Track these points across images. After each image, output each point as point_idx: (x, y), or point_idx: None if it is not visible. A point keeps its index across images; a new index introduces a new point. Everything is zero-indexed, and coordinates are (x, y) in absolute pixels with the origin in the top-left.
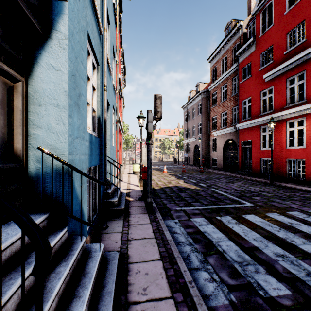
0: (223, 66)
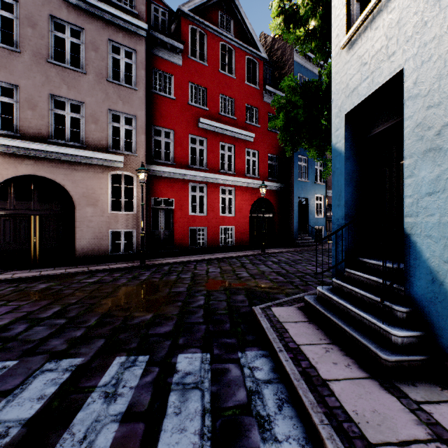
0: None
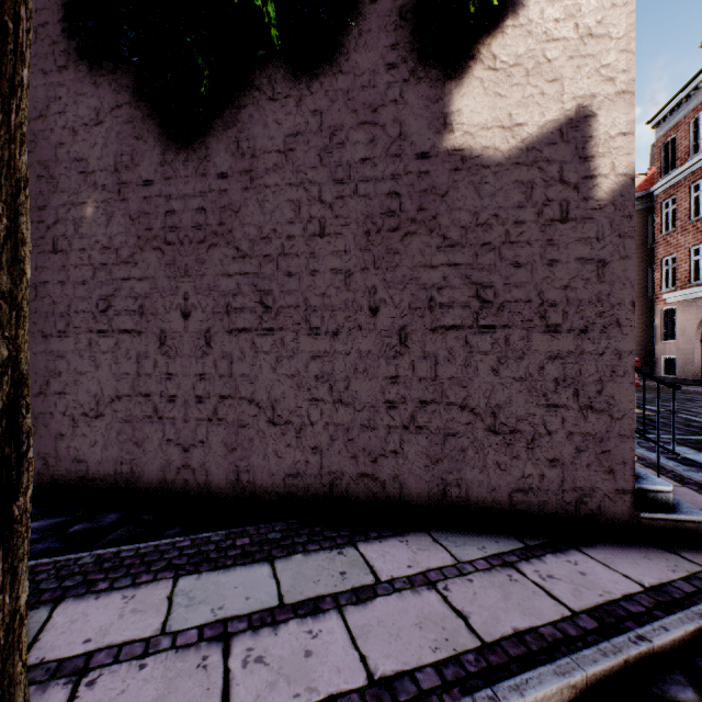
0: (695, 130)
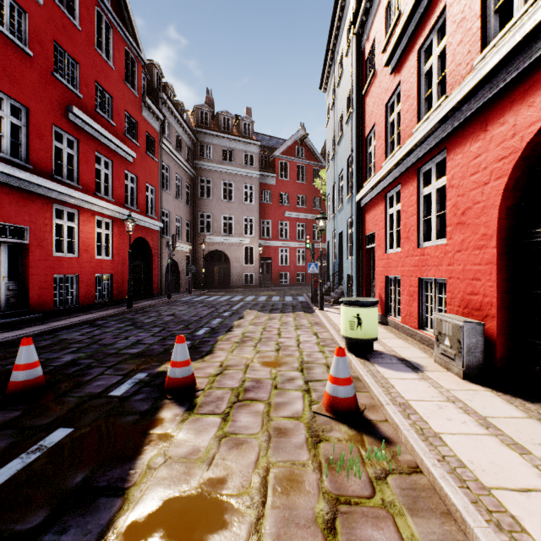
0: None
